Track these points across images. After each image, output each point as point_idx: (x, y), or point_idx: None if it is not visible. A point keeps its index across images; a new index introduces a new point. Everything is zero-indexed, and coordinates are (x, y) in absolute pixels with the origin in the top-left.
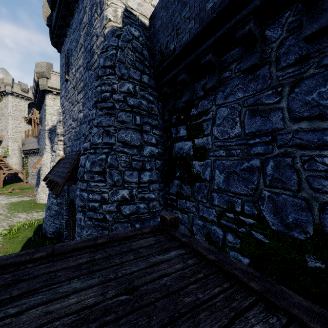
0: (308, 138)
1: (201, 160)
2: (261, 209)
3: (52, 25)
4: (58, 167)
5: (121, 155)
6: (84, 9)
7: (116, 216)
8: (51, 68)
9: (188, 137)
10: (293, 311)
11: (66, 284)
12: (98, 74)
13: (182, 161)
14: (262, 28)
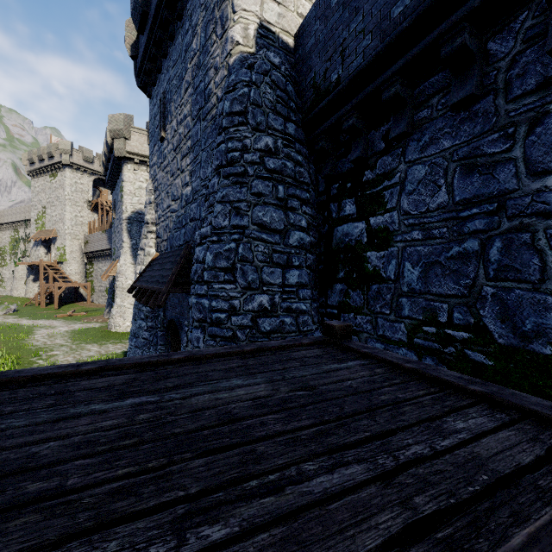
0: None
1: (380, 249)
2: (480, 316)
3: (139, 57)
4: (151, 271)
5: (257, 244)
6: (193, 30)
7: (250, 333)
8: (131, 123)
9: (359, 215)
10: (529, 407)
11: (225, 381)
12: (222, 124)
13: (348, 253)
14: (482, 40)
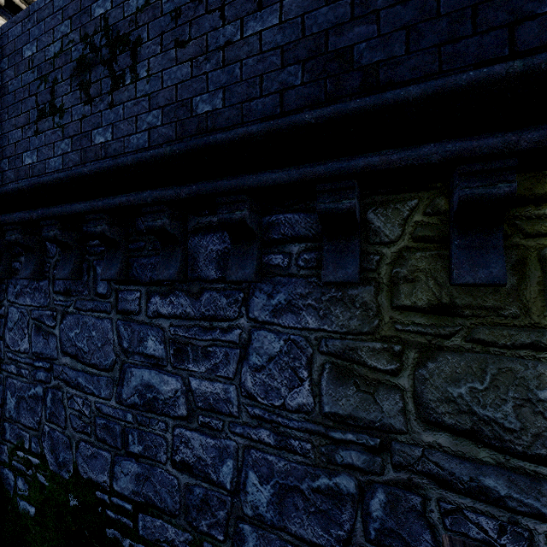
0: (71, 375)
1: None
2: (43, 447)
3: None
4: None
5: None
6: None
7: None
8: None
9: None
10: None
11: None
12: None
13: None
14: None
